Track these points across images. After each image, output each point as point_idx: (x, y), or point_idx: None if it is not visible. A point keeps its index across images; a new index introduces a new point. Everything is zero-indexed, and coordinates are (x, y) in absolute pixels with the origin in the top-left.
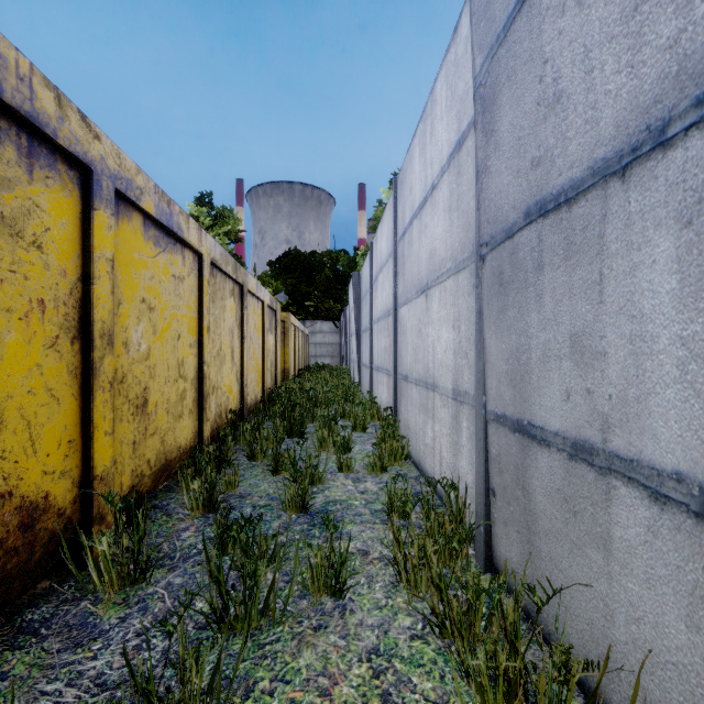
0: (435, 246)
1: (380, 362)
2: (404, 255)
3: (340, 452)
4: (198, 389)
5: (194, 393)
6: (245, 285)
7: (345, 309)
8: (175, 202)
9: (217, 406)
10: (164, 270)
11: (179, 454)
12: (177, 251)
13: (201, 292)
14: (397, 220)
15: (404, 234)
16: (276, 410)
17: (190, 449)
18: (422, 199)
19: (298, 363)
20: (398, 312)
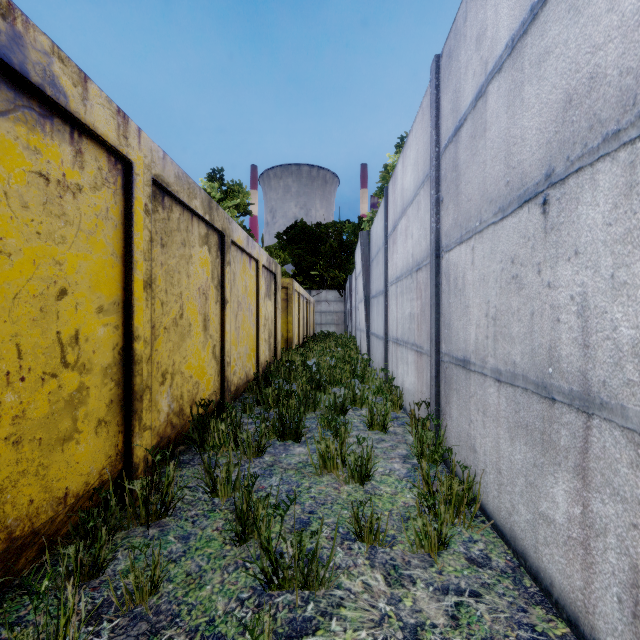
0: (593, 68)
1: (400, 333)
2: (458, 164)
3: (354, 480)
4: (124, 382)
5: (111, 389)
6: (228, 234)
7: (351, 277)
8: (34, 25)
9: (172, 400)
10: (1, 152)
11: (66, 508)
12: (56, 133)
13: (129, 222)
14: (439, 121)
15: (458, 130)
16: (269, 394)
17: (96, 490)
18: (527, 13)
19: (303, 331)
20: (442, 260)
